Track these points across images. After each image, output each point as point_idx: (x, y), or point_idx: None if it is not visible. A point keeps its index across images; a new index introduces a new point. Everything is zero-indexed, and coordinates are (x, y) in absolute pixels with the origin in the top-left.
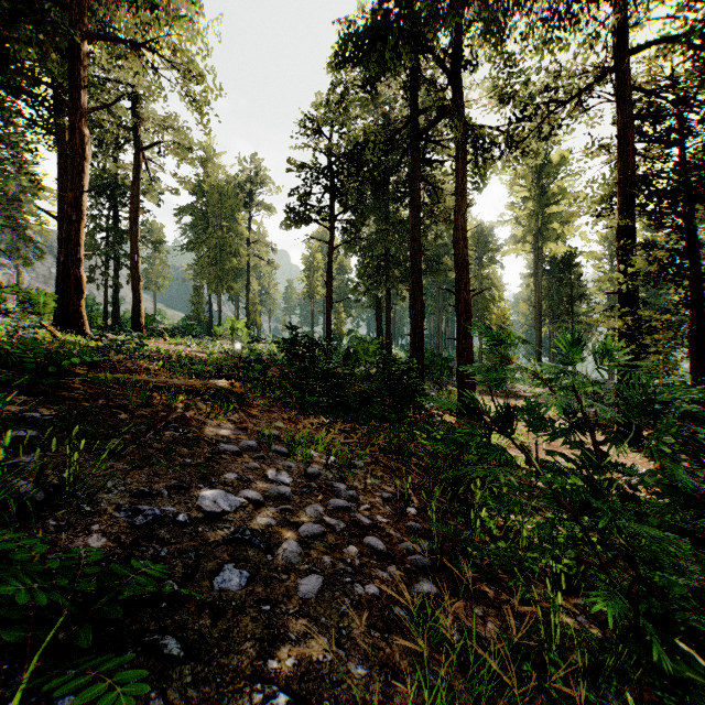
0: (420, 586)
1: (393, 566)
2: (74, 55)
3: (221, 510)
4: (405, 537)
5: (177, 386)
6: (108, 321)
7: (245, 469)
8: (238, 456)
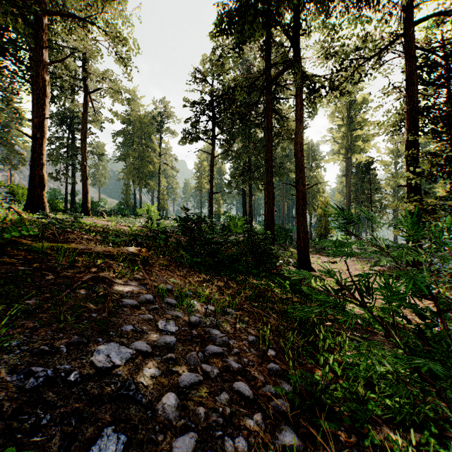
0: (283, 437)
1: (259, 414)
2: (38, 26)
3: (112, 364)
4: (268, 380)
5: (99, 251)
6: (68, 205)
7: (140, 321)
8: (136, 309)
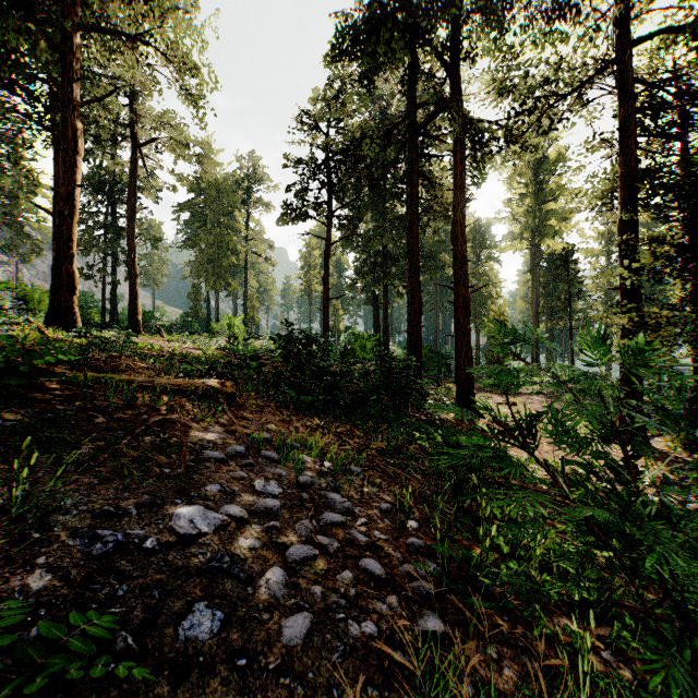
0: (424, 622)
1: (393, 597)
2: (66, 47)
3: (198, 532)
4: (406, 557)
5: (164, 385)
6: (106, 317)
7: (230, 479)
8: (223, 464)
